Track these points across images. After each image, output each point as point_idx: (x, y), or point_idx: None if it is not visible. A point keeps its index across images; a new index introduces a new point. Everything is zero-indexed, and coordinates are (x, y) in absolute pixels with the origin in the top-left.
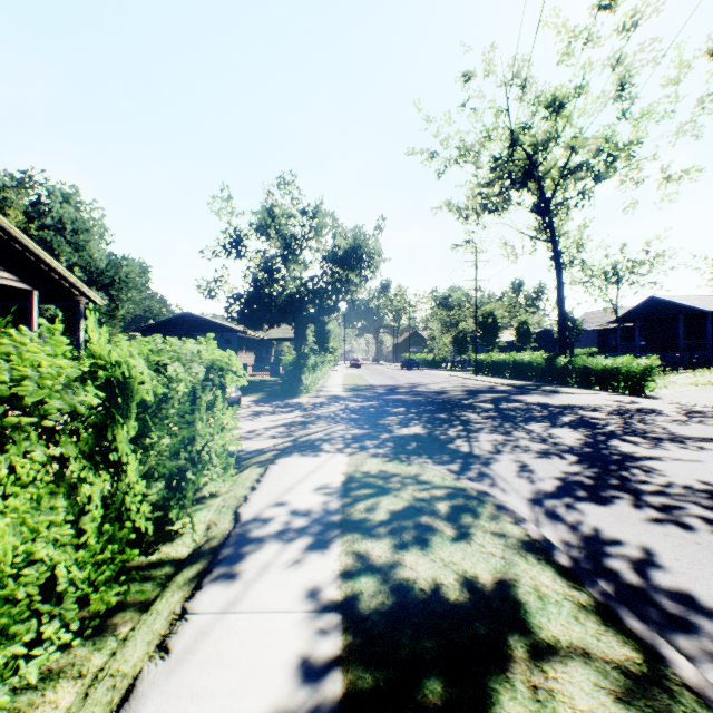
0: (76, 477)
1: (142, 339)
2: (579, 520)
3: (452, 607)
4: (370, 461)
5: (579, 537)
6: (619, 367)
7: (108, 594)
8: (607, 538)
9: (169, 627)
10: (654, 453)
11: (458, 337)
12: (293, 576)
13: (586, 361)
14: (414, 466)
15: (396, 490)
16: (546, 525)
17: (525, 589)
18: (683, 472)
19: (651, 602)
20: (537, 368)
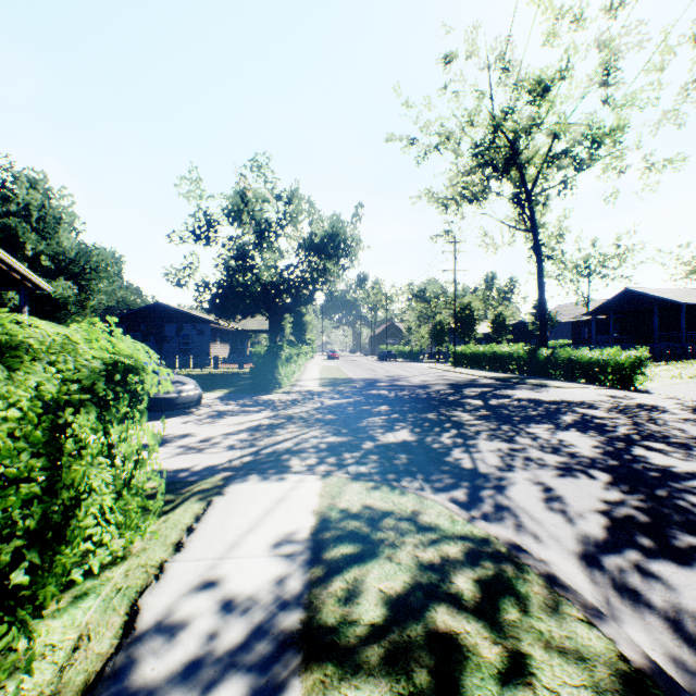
0: None
1: None
2: (673, 603)
3: None
4: (350, 489)
5: (694, 647)
6: (607, 359)
7: None
8: None
9: None
10: None
11: (435, 328)
12: None
13: (570, 353)
14: (410, 496)
15: (389, 546)
16: (628, 615)
17: None
18: None
19: None
20: (518, 360)
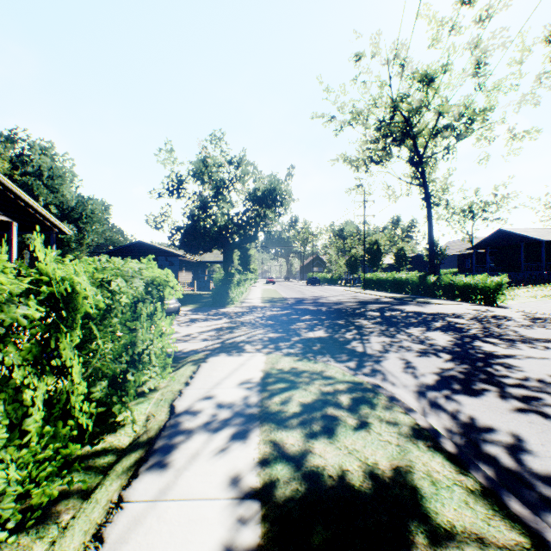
0: (21, 381)
1: (86, 258)
2: (458, 410)
3: (358, 493)
4: (283, 360)
5: (459, 425)
6: (477, 283)
7: (50, 487)
8: (482, 426)
9: (106, 516)
10: (511, 352)
11: (350, 260)
12: (218, 464)
13: (451, 279)
14: (320, 364)
15: (305, 385)
16: (430, 414)
17: (419, 475)
18: (536, 368)
19: (527, 484)
20: (412, 284)
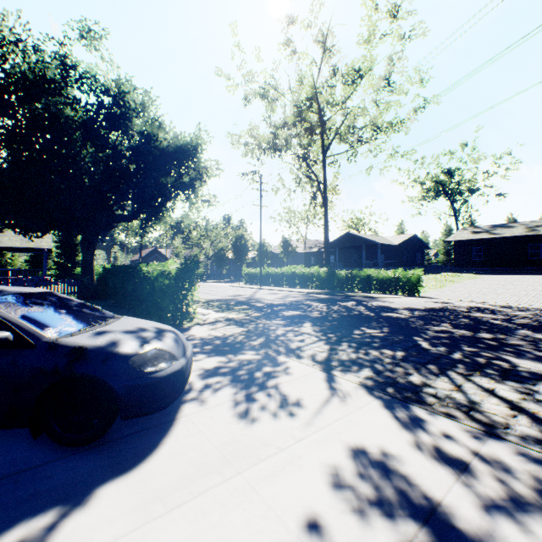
0: None
1: None
2: None
3: None
4: None
5: None
6: (400, 277)
7: None
8: None
9: None
10: None
11: (219, 254)
12: None
13: (367, 273)
14: None
15: None
16: None
17: None
18: None
19: None
20: (320, 278)
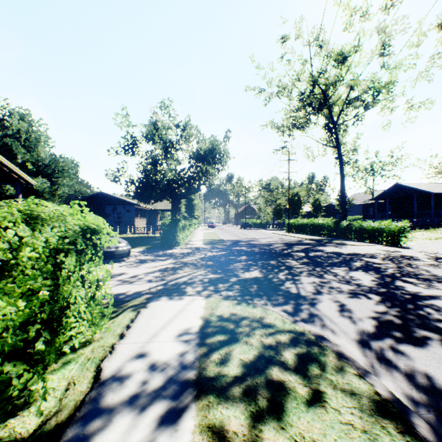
0: None
1: None
2: (410, 366)
3: None
4: (223, 304)
5: (419, 389)
6: (383, 227)
7: None
8: None
9: None
10: (433, 293)
11: (276, 208)
12: None
13: (360, 224)
14: (258, 308)
15: (245, 336)
16: (383, 373)
17: None
18: None
19: None
20: (328, 228)
